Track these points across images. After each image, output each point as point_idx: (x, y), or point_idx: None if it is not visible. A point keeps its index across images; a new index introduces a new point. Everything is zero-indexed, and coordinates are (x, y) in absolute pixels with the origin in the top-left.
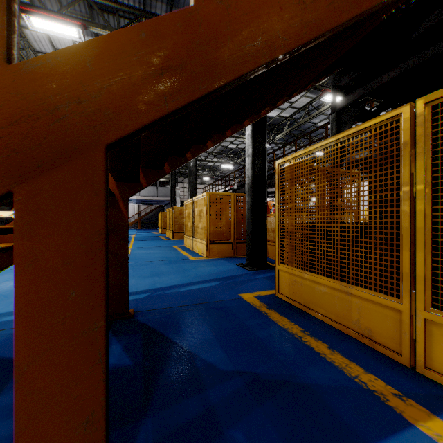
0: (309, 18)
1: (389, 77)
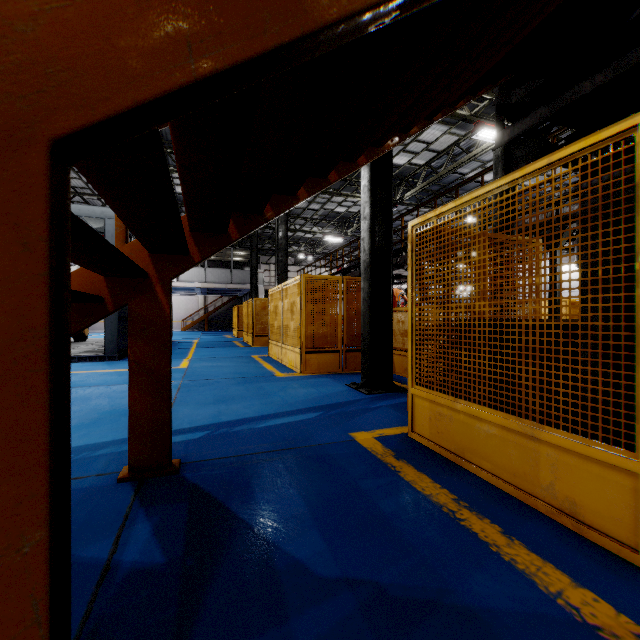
0: None
1: (593, 85)
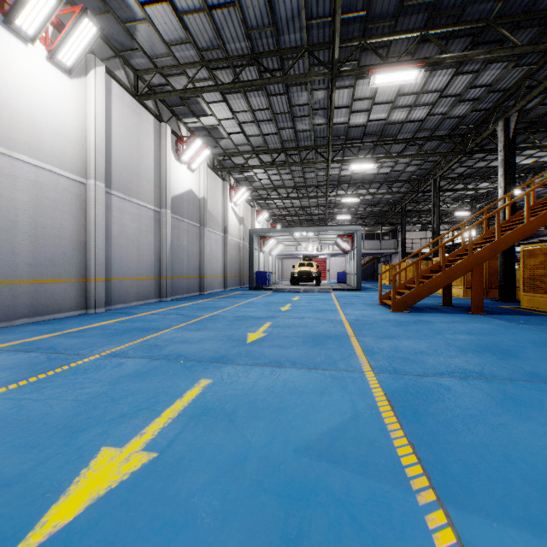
0: (523, 234)
1: None
